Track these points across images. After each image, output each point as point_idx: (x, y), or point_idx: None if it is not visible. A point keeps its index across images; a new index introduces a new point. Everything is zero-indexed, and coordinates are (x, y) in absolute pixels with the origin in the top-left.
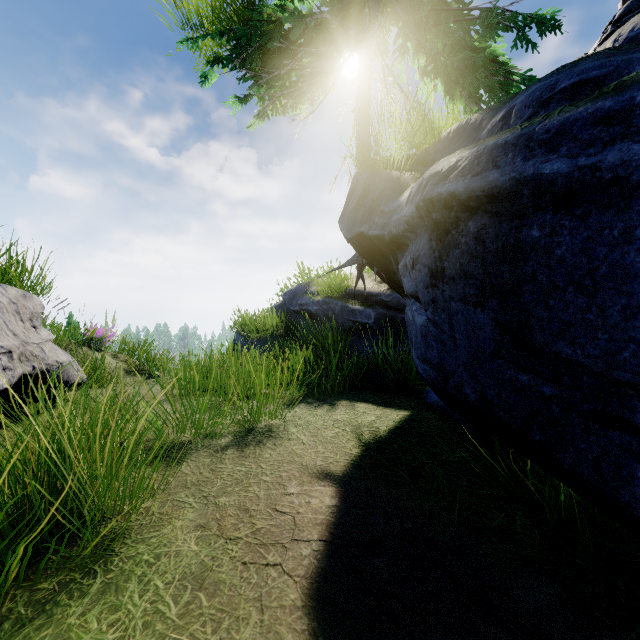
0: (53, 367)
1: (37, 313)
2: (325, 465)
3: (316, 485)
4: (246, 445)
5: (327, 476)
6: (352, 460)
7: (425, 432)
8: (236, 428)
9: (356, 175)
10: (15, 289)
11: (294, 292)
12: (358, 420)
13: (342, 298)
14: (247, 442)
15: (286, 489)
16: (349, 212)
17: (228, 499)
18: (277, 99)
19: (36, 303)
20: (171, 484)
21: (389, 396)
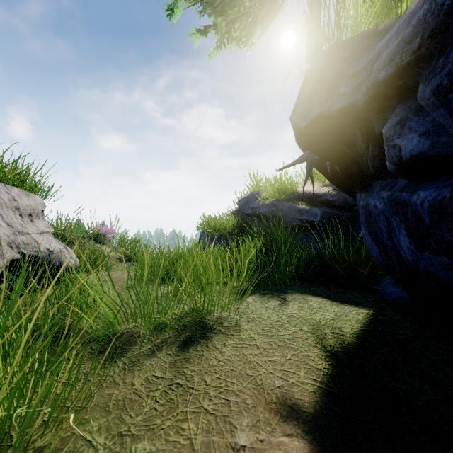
0: (44, 254)
1: (37, 210)
2: (286, 388)
3: (278, 431)
4: (193, 343)
5: (292, 412)
6: (322, 382)
7: (404, 341)
8: (188, 319)
9: (309, 66)
10: (19, 190)
11: (247, 199)
12: (315, 317)
13: (289, 200)
14: (195, 339)
15: (234, 434)
16: (303, 99)
17: (150, 446)
18: (232, 26)
19: (37, 202)
20: (91, 401)
21: (340, 290)
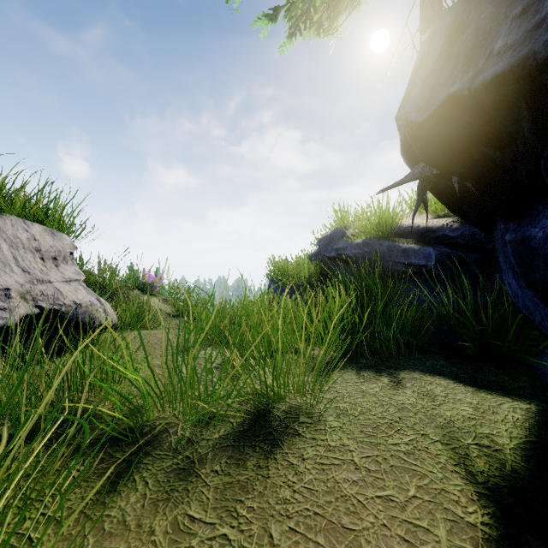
0: (69, 308)
1: (64, 252)
2: None
3: None
4: (254, 451)
5: None
6: None
7: None
8: (248, 406)
9: (427, 35)
10: (43, 227)
11: (329, 238)
12: (443, 413)
13: (388, 237)
14: (257, 443)
15: None
16: (421, 80)
17: None
18: (310, 5)
19: (65, 242)
20: None
21: (472, 366)
